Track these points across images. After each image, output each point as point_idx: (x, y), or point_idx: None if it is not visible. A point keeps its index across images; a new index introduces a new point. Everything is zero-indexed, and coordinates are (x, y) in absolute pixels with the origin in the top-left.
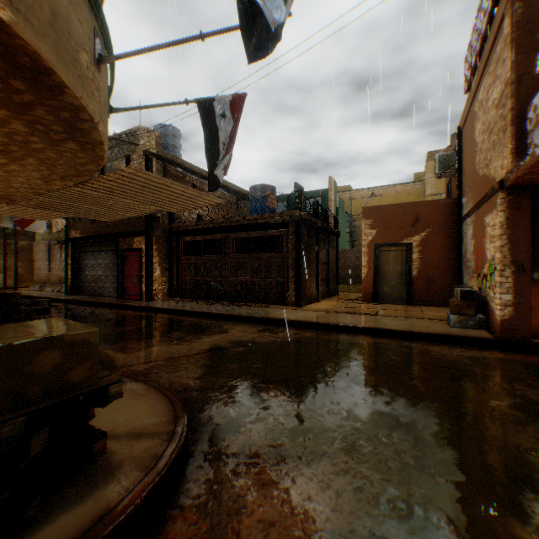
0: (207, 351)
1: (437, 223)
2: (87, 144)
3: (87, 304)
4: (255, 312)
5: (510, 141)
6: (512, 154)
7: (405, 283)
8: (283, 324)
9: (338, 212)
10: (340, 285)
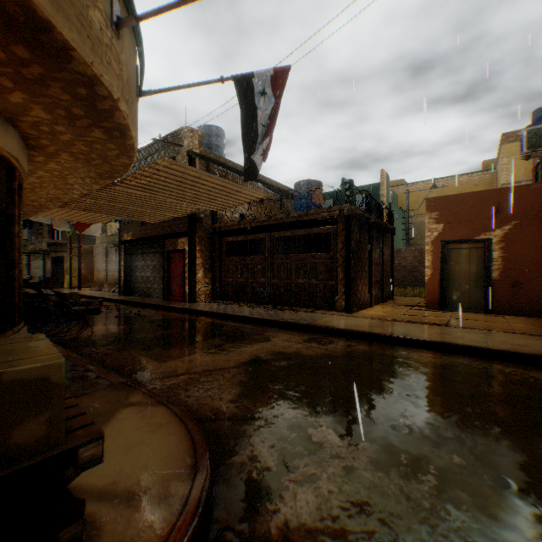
0: (245, 364)
1: (526, 213)
2: (112, 131)
3: (135, 304)
4: (300, 317)
5: None
6: None
7: (481, 287)
8: (332, 333)
9: (390, 208)
10: (395, 289)
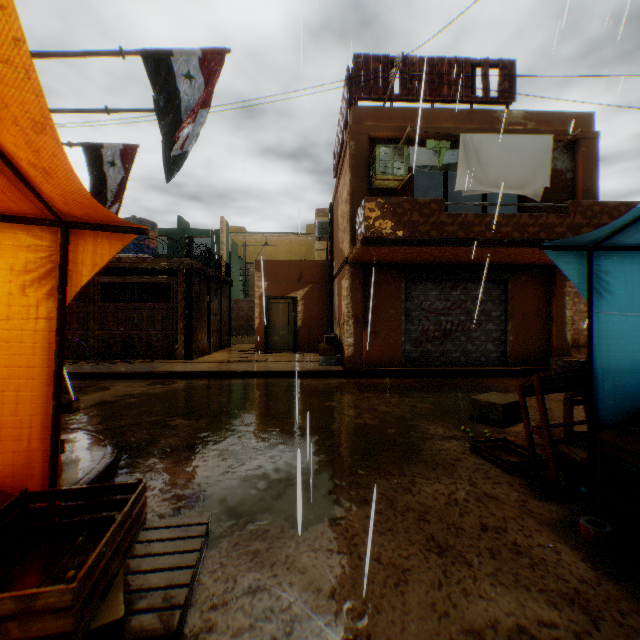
0: (95, 406)
1: (317, 281)
2: None
3: None
4: (139, 367)
5: (349, 234)
6: (350, 242)
7: (292, 333)
8: (175, 376)
9: (230, 257)
10: (233, 337)
